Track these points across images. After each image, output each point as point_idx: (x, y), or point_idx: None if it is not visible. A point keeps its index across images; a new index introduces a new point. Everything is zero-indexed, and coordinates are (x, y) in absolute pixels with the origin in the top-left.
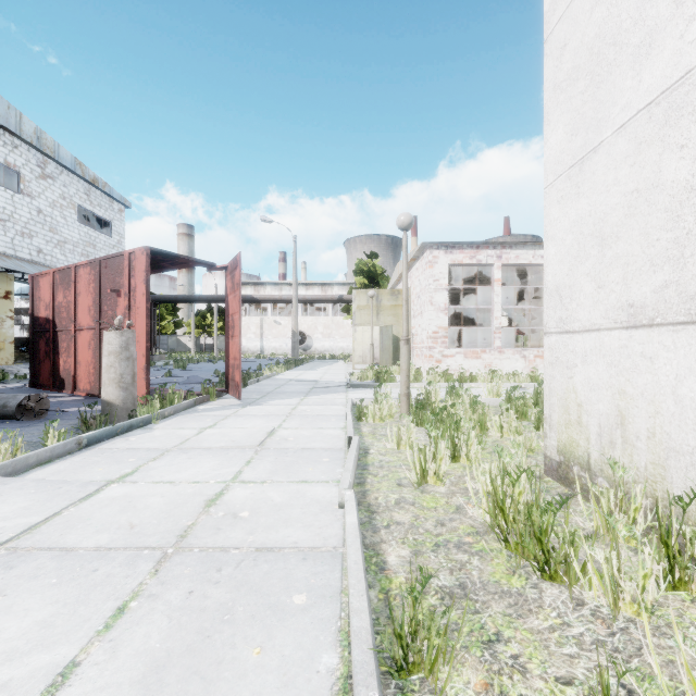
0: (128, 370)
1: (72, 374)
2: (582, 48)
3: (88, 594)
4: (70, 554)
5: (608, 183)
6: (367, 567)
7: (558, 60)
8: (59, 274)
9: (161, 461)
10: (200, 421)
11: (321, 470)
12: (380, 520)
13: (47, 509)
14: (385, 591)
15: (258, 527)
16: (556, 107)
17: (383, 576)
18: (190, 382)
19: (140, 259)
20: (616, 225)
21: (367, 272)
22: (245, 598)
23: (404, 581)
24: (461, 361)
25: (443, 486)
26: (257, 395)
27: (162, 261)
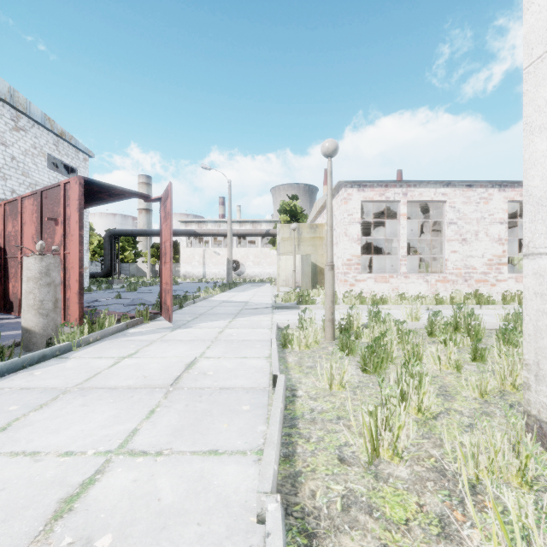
0: (49, 296)
1: (18, 298)
2: None
3: None
4: None
5: None
6: None
7: None
8: (8, 206)
9: (46, 410)
10: (123, 348)
11: (238, 428)
12: None
13: None
14: None
15: None
16: None
17: None
18: (134, 303)
19: (74, 188)
20: None
21: (289, 211)
22: None
23: None
24: (372, 285)
25: (403, 465)
26: (189, 317)
27: (99, 192)
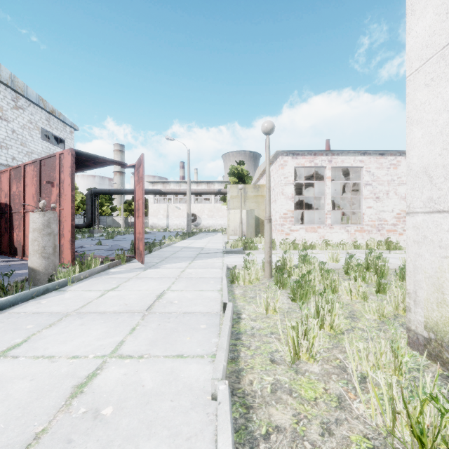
0: (50, 243)
1: (21, 244)
2: None
3: None
4: None
5: None
6: None
7: None
8: (13, 171)
9: (55, 328)
10: (107, 283)
11: (197, 340)
12: (257, 423)
13: None
14: None
15: (115, 438)
16: None
17: None
18: (112, 249)
19: (67, 158)
20: None
21: (237, 174)
22: None
23: None
24: (303, 234)
25: (316, 364)
26: (157, 259)
27: (86, 161)
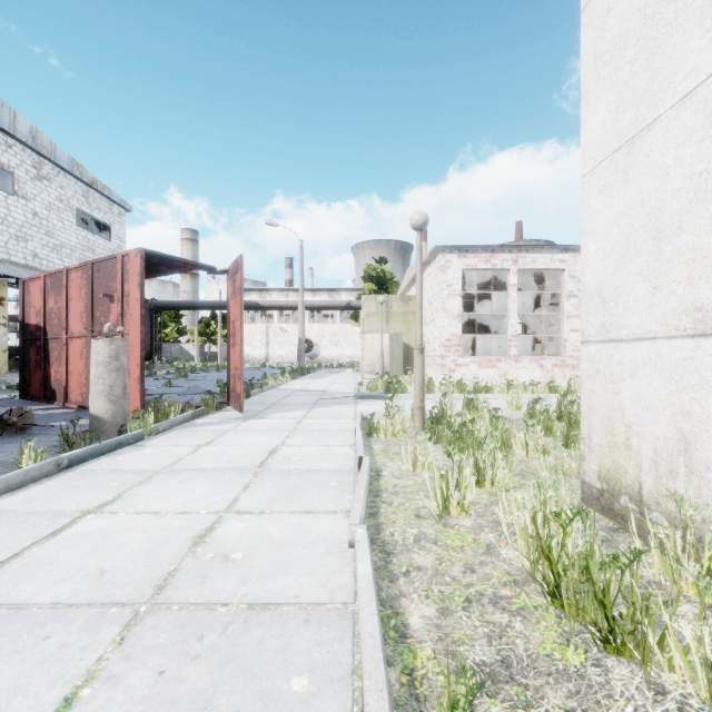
0: (119, 381)
1: (63, 385)
2: (631, 10)
3: (30, 675)
4: (19, 613)
5: (667, 165)
6: (384, 633)
7: (600, 28)
8: (50, 278)
9: (148, 486)
10: (197, 437)
11: (328, 497)
12: (397, 564)
13: (5, 549)
14: (408, 670)
15: (252, 575)
16: (597, 82)
17: (405, 648)
18: (191, 392)
19: (134, 262)
20: (677, 214)
21: (375, 278)
22: (229, 682)
23: (431, 655)
24: (475, 370)
25: (468, 518)
26: (260, 407)
27: (159, 264)
